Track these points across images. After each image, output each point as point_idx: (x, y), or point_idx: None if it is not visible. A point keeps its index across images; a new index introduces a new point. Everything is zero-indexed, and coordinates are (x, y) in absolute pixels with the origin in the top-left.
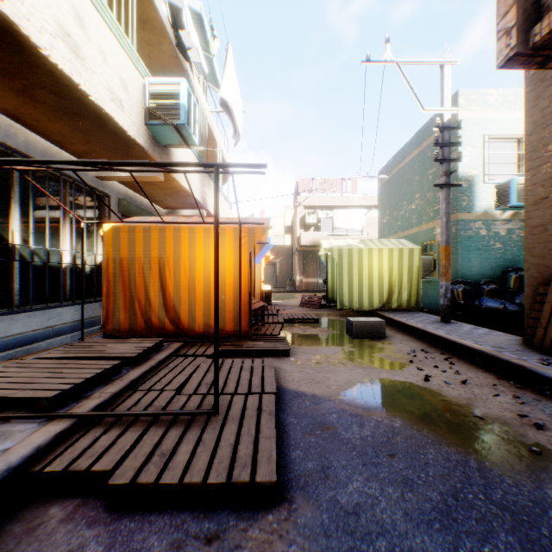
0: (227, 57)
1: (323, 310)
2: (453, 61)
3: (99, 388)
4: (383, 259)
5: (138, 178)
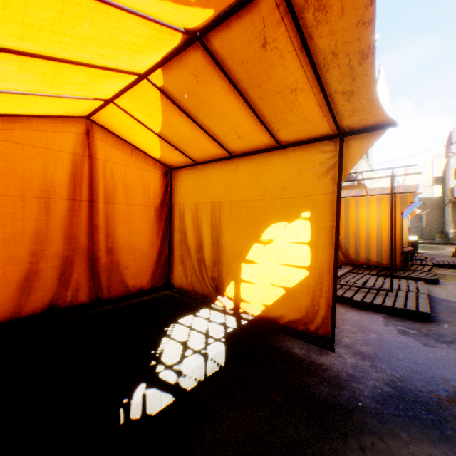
0: (378, 75)
1: None
2: None
3: None
4: None
5: None
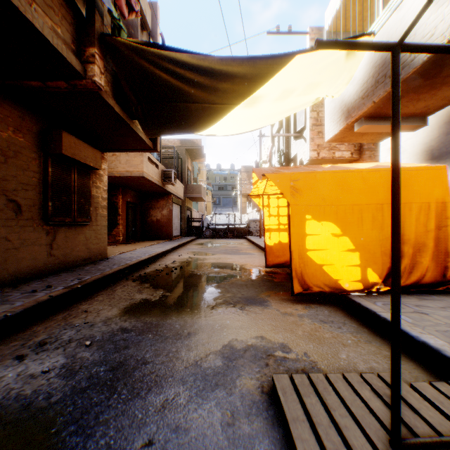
0: None
1: None
2: None
3: None
4: None
5: None
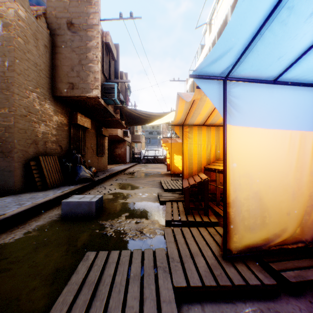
0: None
1: None
2: None
3: None
4: None
5: None
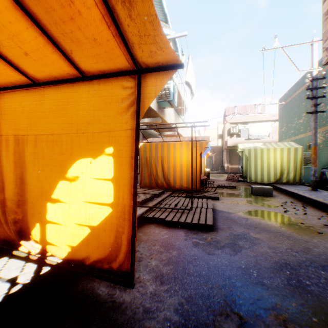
0: (188, 61)
1: (240, 183)
2: (318, 40)
3: (150, 202)
4: (276, 154)
5: (151, 122)
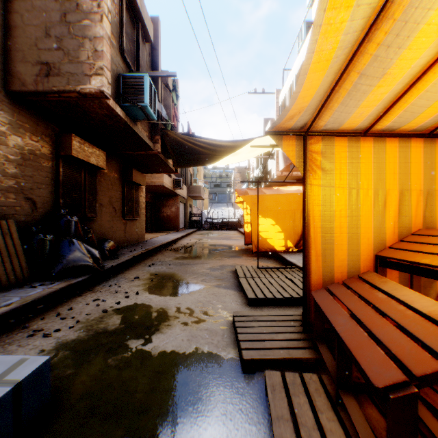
0: None
1: None
2: None
3: None
4: None
5: None
